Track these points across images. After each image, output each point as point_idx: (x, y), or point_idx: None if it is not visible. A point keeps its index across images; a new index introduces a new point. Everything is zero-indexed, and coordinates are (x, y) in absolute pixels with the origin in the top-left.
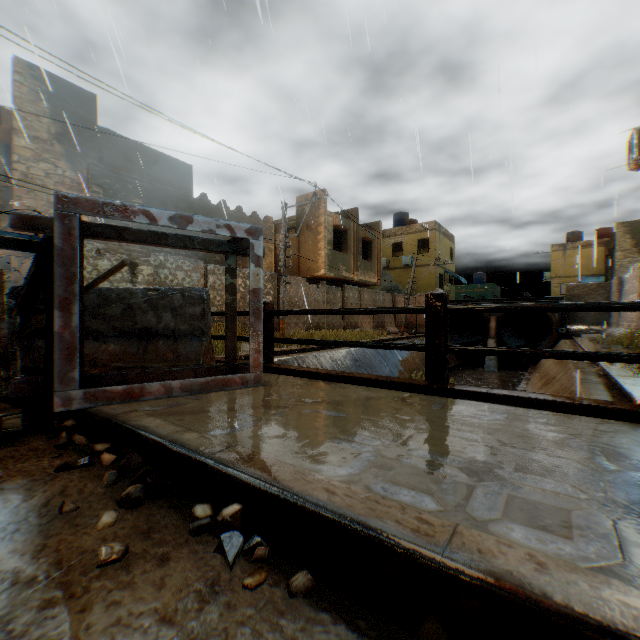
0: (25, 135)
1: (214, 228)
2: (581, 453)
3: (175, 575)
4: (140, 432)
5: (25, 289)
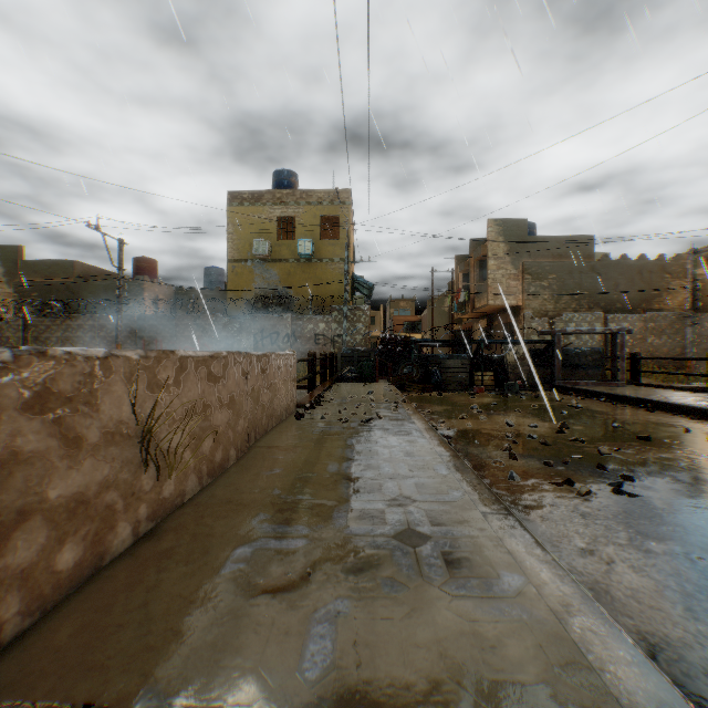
0: (492, 258)
1: (603, 331)
2: (706, 399)
3: (592, 401)
4: (581, 389)
5: (541, 352)
